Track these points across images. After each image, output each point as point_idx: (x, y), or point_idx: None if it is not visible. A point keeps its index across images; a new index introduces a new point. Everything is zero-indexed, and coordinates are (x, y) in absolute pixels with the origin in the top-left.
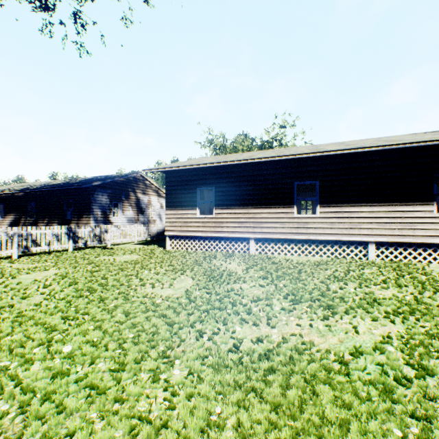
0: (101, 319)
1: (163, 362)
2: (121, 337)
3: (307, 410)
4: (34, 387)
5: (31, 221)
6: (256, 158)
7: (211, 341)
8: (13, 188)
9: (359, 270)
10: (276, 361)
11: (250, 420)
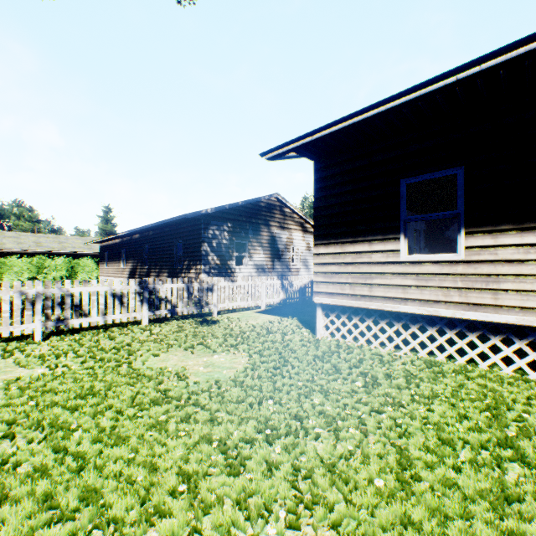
0: None
1: None
2: None
3: None
4: None
5: (145, 269)
6: None
7: None
8: None
9: None
10: None
11: None
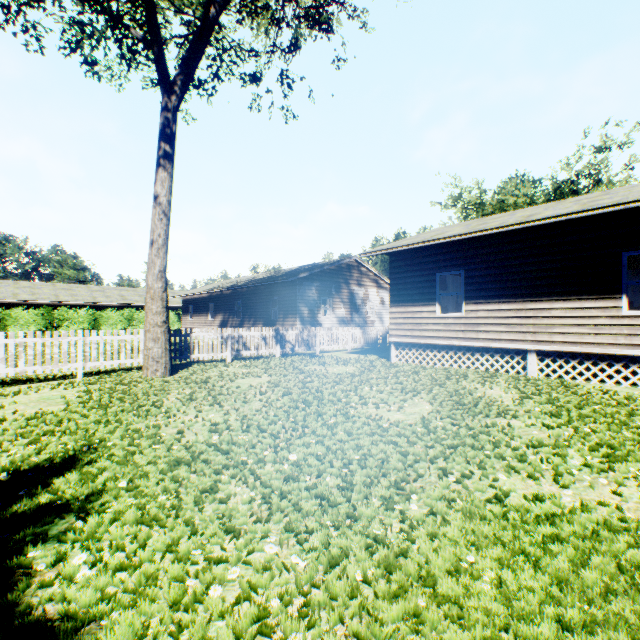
0: (322, 434)
1: (396, 493)
2: (345, 456)
3: (616, 603)
4: (271, 484)
5: (238, 321)
6: (540, 218)
7: (460, 484)
8: (221, 285)
9: None
10: (564, 531)
11: (516, 582)
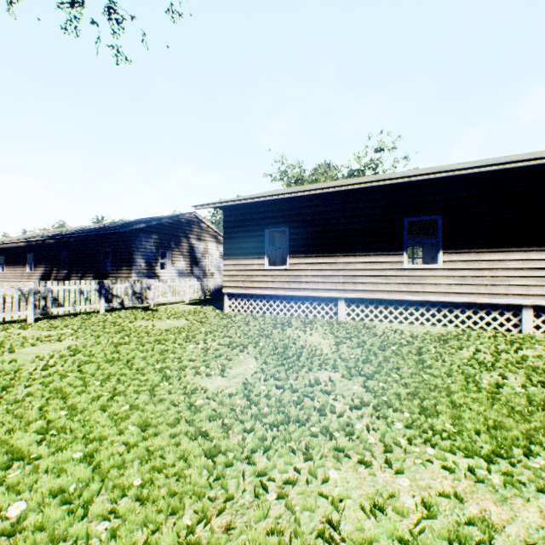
0: (100, 437)
1: None
2: (118, 483)
3: None
4: None
5: (64, 274)
6: (349, 183)
7: (283, 501)
8: (44, 234)
9: (516, 351)
10: None
11: None
